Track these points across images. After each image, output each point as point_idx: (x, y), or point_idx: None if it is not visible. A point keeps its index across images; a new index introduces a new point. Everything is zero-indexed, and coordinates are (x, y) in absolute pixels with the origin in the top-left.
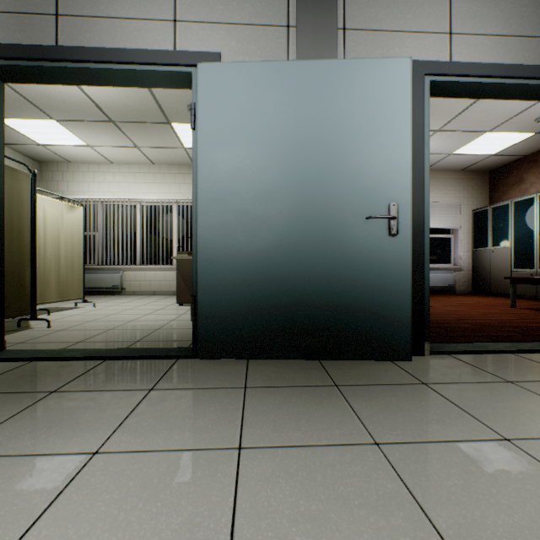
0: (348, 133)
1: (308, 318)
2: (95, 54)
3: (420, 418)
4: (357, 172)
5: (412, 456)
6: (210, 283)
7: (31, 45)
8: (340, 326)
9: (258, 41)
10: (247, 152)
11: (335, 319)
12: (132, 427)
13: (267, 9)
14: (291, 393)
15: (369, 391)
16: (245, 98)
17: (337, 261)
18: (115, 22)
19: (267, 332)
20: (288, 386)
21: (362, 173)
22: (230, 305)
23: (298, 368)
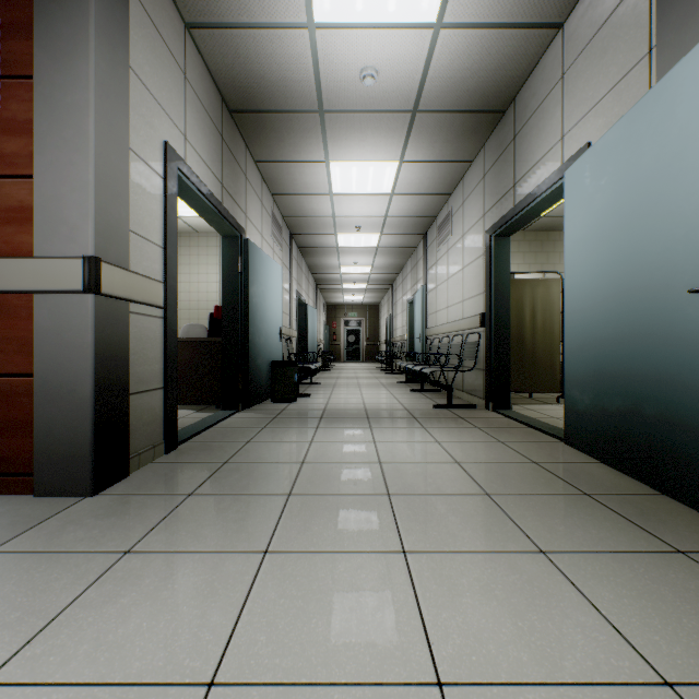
0: (680, 170)
1: (637, 428)
2: (525, 201)
3: (546, 519)
4: (692, 222)
5: (479, 502)
6: (570, 375)
7: (505, 214)
8: (671, 450)
9: (620, 99)
10: (591, 240)
11: (665, 438)
12: (459, 444)
13: (628, 53)
14: (541, 475)
15: (592, 508)
16: (590, 185)
17: (668, 358)
18: (534, 168)
19: (604, 434)
20: (556, 475)
21: (698, 220)
22: (581, 399)
23: (614, 481)
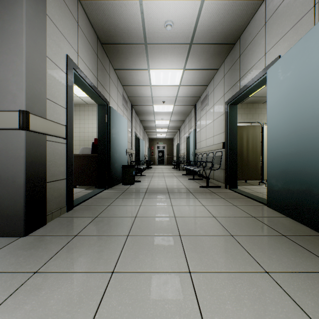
0: None
1: (309, 200)
2: (245, 87)
3: (265, 251)
4: None
5: (228, 240)
6: (270, 172)
7: (235, 94)
8: None
9: (297, 32)
10: (282, 104)
11: None
12: (214, 206)
13: (302, 7)
14: (258, 224)
15: (288, 244)
16: (281, 76)
17: None
18: (250, 70)
19: (289, 202)
20: (266, 224)
21: None
22: (276, 184)
23: (296, 227)
